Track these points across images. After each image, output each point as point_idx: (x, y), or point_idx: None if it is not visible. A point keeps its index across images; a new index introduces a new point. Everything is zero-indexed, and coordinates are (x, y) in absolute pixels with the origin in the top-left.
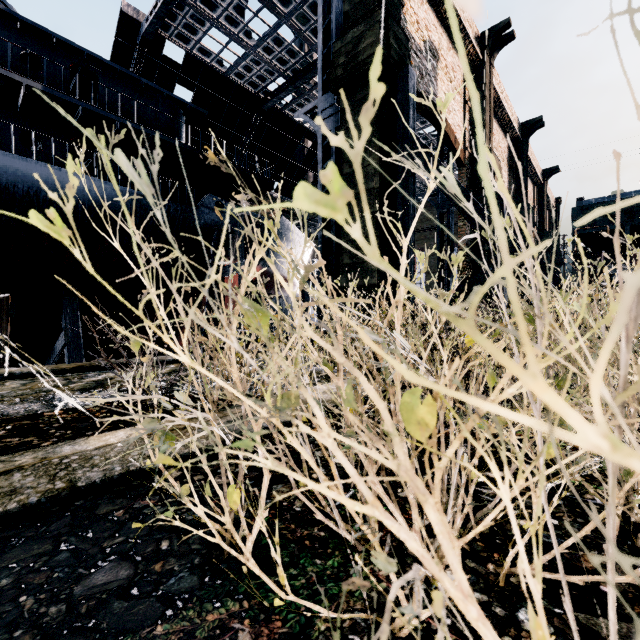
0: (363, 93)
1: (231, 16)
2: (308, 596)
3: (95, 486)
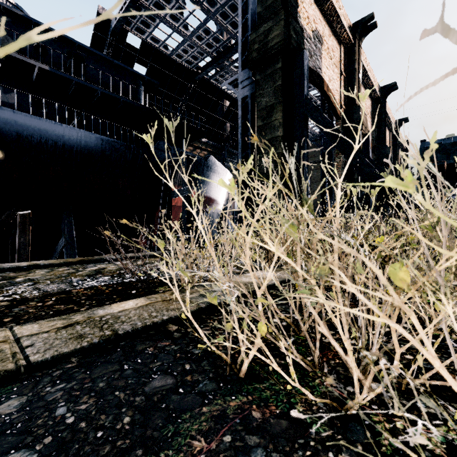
0: (271, 69)
1: (174, 14)
2: (286, 394)
3: (129, 334)
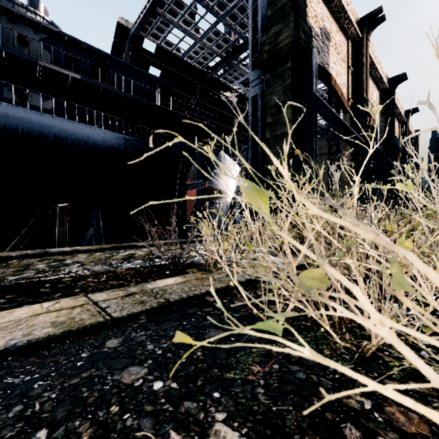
0: (281, 69)
1: (186, 19)
2: (314, 343)
3: (178, 302)
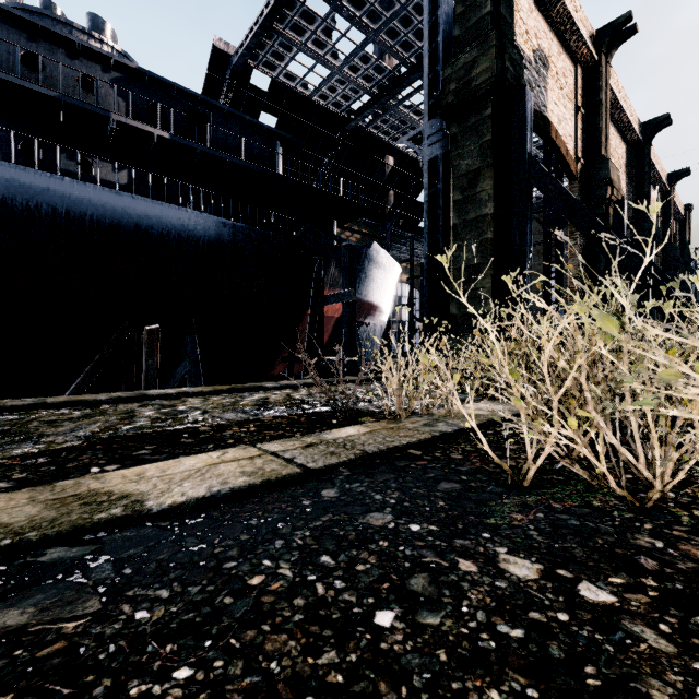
0: (475, 118)
1: (319, 39)
2: (578, 496)
3: (377, 454)
